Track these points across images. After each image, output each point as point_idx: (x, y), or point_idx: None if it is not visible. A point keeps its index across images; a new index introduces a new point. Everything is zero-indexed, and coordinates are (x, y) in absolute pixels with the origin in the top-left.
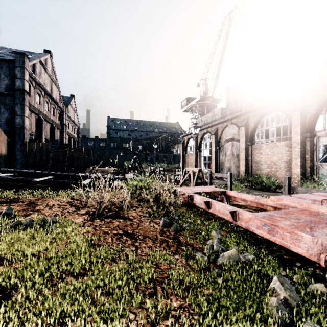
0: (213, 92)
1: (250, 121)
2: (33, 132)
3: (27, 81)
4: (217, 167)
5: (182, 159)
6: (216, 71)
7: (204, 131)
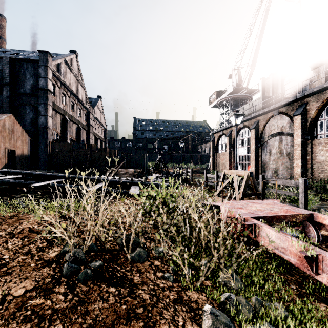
0: (248, 82)
1: (309, 108)
2: (58, 132)
3: (50, 80)
4: (258, 168)
5: (211, 159)
6: (252, 57)
7: (239, 126)
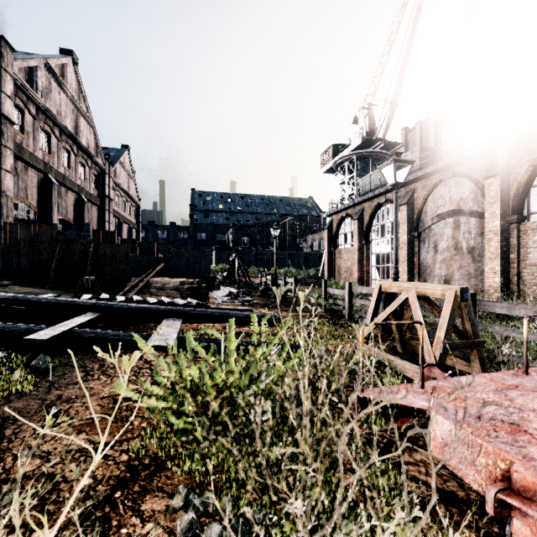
0: (387, 129)
1: (515, 163)
2: (32, 206)
3: (8, 96)
4: (413, 276)
5: (327, 260)
6: (393, 86)
7: (378, 200)
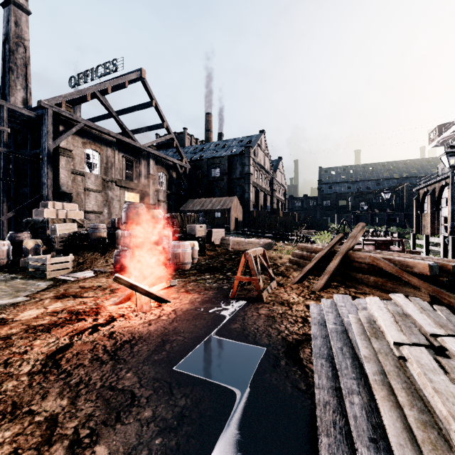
0: None
1: None
2: (253, 202)
3: (251, 166)
4: None
5: (414, 221)
6: None
7: (442, 183)
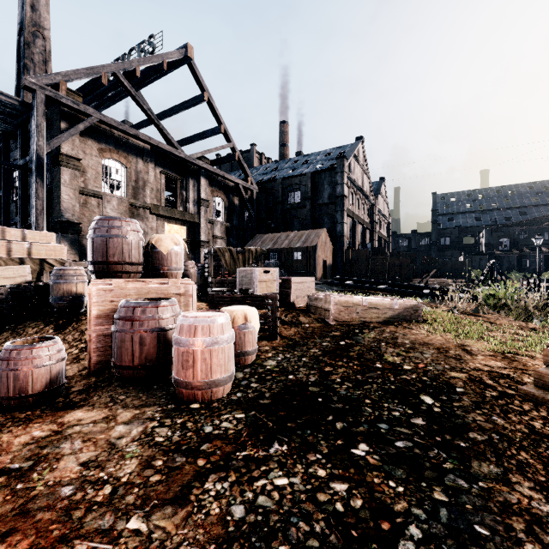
0: None
1: None
2: (348, 238)
3: (346, 185)
4: None
5: None
6: None
7: None
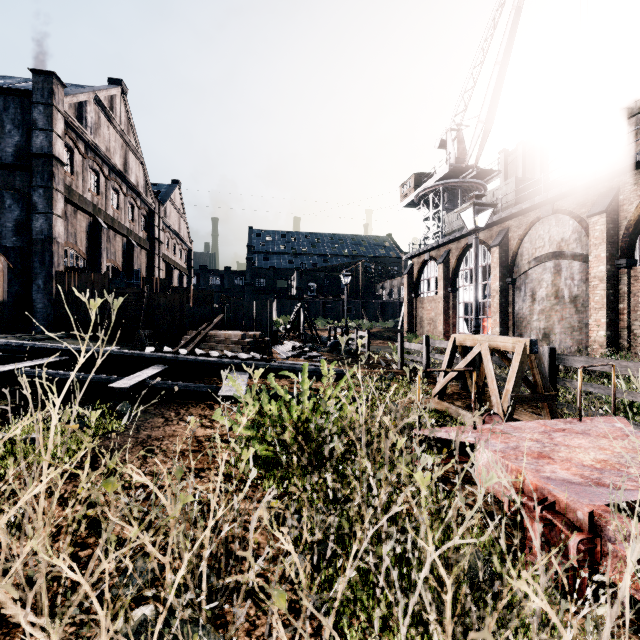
0: (480, 154)
1: (624, 199)
2: (81, 252)
3: (59, 136)
4: (506, 329)
5: (407, 311)
6: (487, 104)
7: (466, 241)
